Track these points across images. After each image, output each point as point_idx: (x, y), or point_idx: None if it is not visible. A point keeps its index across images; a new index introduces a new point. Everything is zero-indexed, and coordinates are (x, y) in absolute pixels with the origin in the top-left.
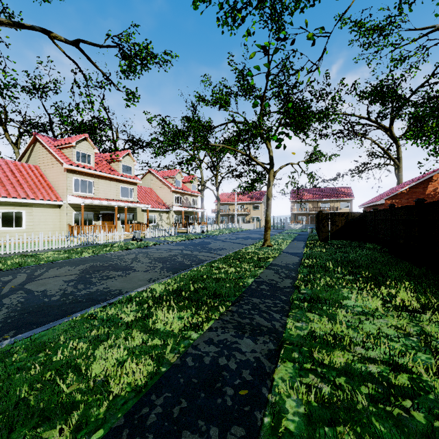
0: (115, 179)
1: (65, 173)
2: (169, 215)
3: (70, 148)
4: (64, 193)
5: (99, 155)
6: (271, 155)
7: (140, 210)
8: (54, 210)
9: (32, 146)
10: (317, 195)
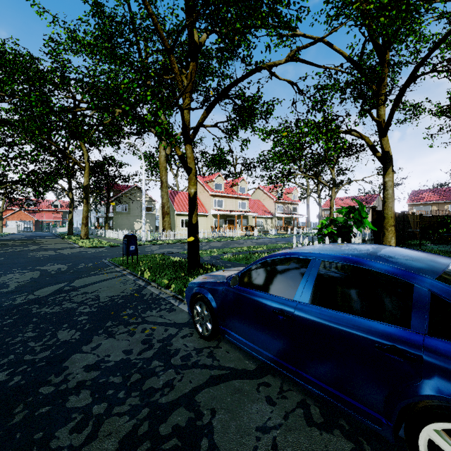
0: (235, 197)
1: (209, 197)
2: (272, 220)
3: (212, 182)
4: (209, 208)
5: (226, 182)
6: (333, 178)
7: (251, 217)
8: (204, 218)
9: None
10: (444, 196)
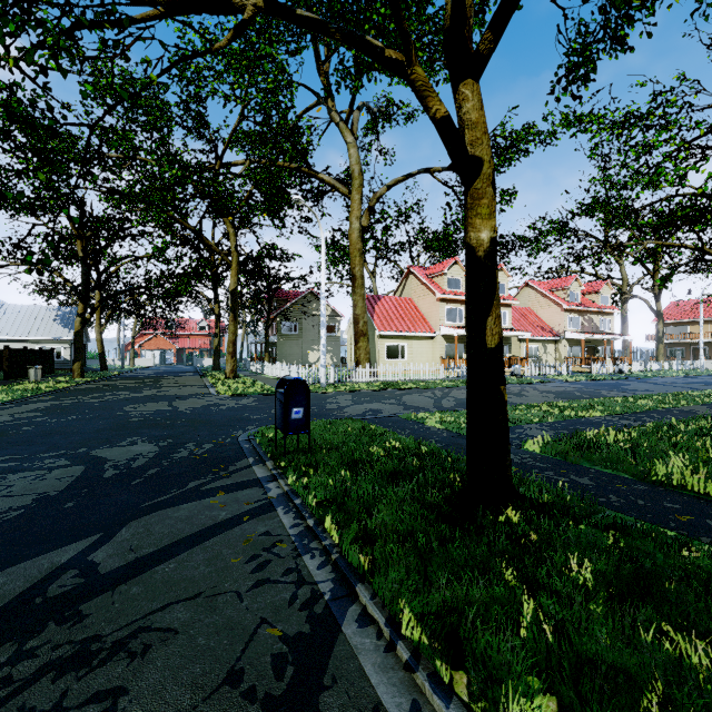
0: None
1: (438, 303)
2: (558, 346)
3: (441, 276)
4: (437, 324)
5: None
6: None
7: (515, 339)
8: (428, 342)
9: (405, 279)
10: None
